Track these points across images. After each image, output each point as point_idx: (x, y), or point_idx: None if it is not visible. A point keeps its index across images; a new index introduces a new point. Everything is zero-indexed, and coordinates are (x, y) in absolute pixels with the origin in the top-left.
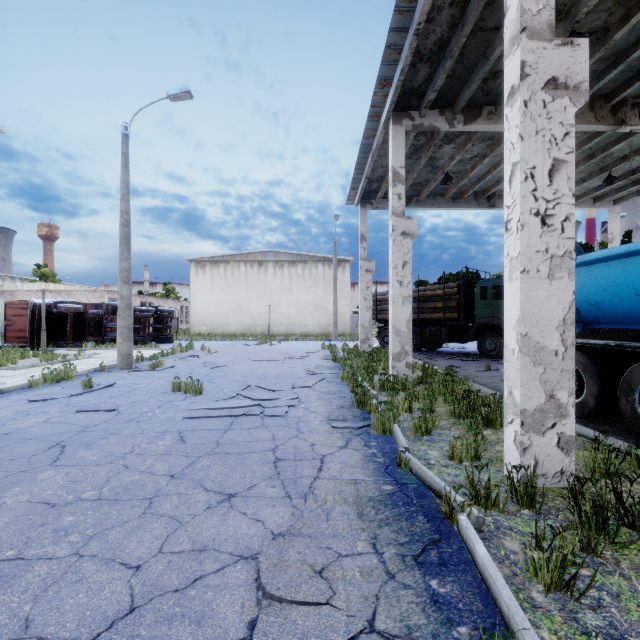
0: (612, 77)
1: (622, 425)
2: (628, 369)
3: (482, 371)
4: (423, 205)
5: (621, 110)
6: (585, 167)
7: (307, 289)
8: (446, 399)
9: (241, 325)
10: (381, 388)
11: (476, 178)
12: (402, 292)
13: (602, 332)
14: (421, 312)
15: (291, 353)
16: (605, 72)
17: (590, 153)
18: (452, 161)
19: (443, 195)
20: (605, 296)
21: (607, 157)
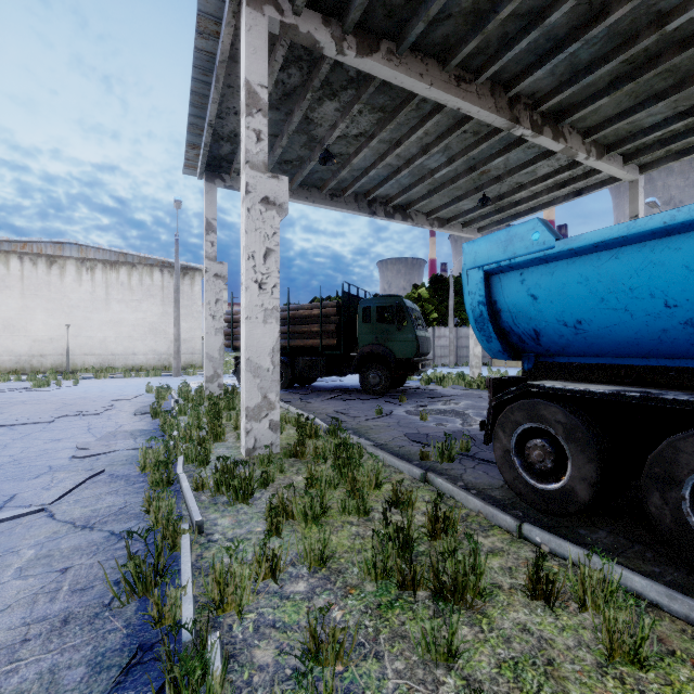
0: (517, 55)
1: (613, 521)
2: (666, 441)
3: (374, 418)
4: (295, 196)
5: (516, 106)
6: (464, 183)
7: (136, 304)
8: (345, 505)
9: (12, 356)
10: (218, 488)
11: (359, 172)
12: (264, 301)
13: (569, 369)
14: (293, 337)
15: (82, 404)
16: (517, 38)
17: (472, 165)
18: (334, 131)
19: (320, 188)
20: (600, 310)
21: (484, 174)
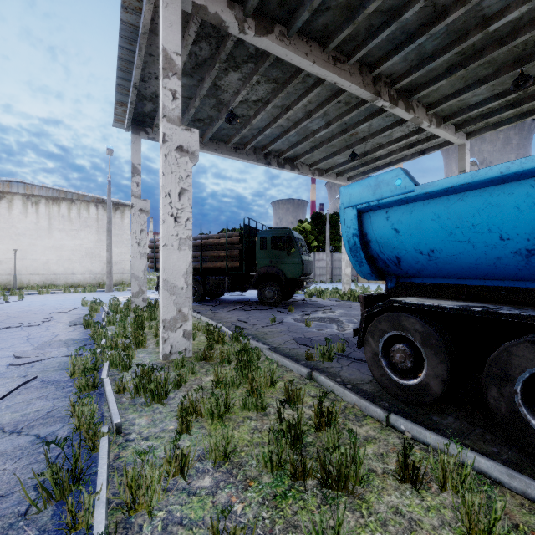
0: (380, 43)
1: (458, 408)
2: (502, 347)
3: (269, 325)
4: (206, 148)
5: (378, 84)
6: (338, 142)
7: (75, 232)
8: (245, 403)
9: None
10: (138, 390)
11: (257, 130)
12: (178, 231)
13: (423, 287)
14: (204, 261)
15: (24, 316)
16: (380, 30)
17: (344, 128)
18: (238, 96)
19: (226, 142)
20: (448, 241)
21: (353, 136)
